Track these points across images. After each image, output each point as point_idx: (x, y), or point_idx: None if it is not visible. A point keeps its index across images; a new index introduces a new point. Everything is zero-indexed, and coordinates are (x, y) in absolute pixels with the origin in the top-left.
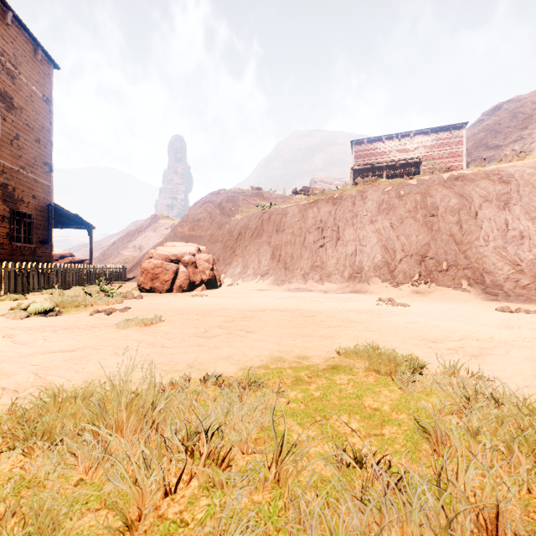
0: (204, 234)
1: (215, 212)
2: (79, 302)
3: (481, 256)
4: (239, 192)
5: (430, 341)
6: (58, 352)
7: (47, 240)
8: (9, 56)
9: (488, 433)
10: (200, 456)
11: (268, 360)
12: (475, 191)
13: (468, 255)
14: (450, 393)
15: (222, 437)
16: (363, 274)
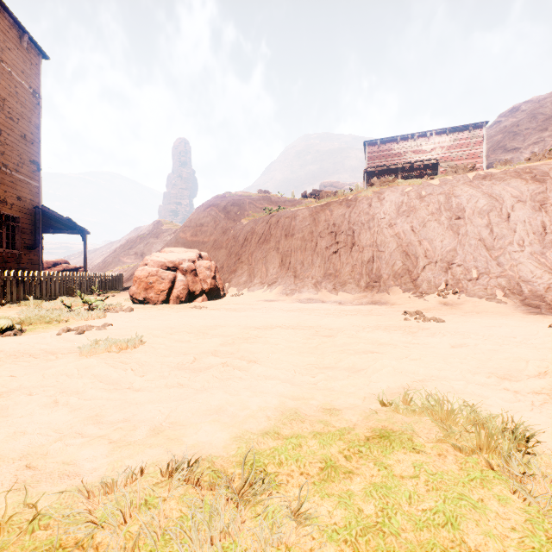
0: (208, 240)
1: (220, 216)
2: (51, 317)
3: (516, 263)
4: (246, 195)
5: (499, 377)
6: None
7: (34, 246)
8: None
9: None
10: None
11: (278, 418)
12: (505, 191)
13: (501, 261)
14: None
15: None
16: (382, 283)
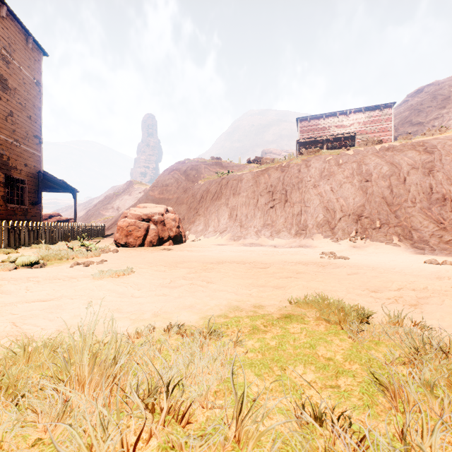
0: (172, 197)
1: (181, 178)
2: (61, 256)
3: (409, 216)
4: (202, 161)
5: (371, 291)
6: (37, 301)
7: (37, 202)
8: (4, 44)
9: (445, 388)
10: (160, 411)
11: (227, 309)
12: (403, 160)
13: (398, 214)
14: (399, 344)
15: (182, 391)
16: (308, 231)
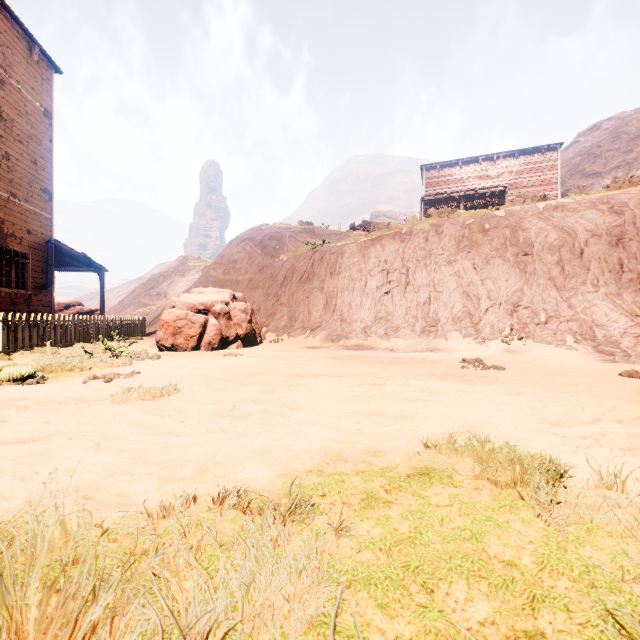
0: (242, 279)
1: (255, 251)
2: (73, 365)
3: (589, 305)
4: (285, 227)
5: (551, 423)
6: (14, 442)
7: (45, 286)
8: None
9: None
10: None
11: (322, 458)
12: (579, 223)
13: (573, 303)
14: None
15: None
16: (440, 327)
